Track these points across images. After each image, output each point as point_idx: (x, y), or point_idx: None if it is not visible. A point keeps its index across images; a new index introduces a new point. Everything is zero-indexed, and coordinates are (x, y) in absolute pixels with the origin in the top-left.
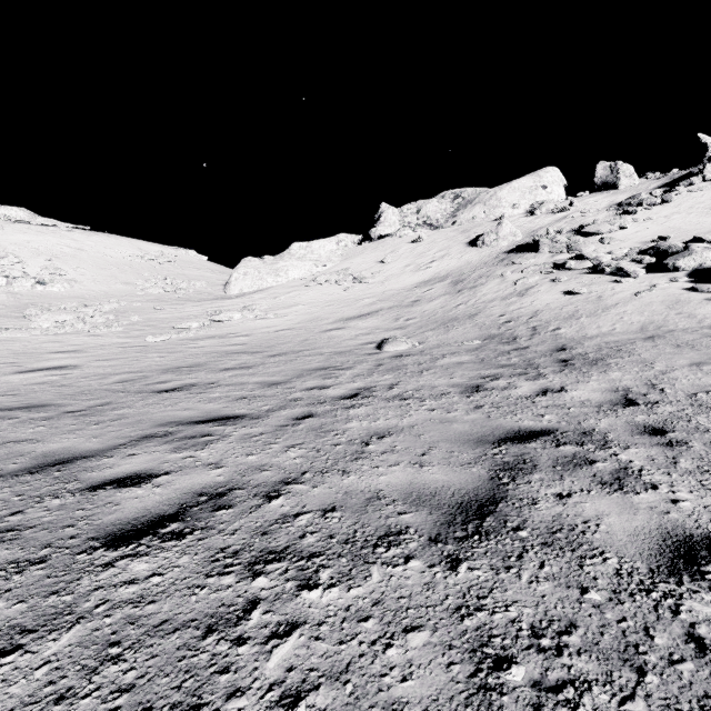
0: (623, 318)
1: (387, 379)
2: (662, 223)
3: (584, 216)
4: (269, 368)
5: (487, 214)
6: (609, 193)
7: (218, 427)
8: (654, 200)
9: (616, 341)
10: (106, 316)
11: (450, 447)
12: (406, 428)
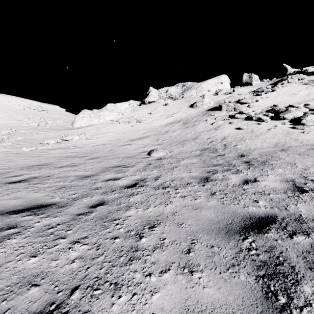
0: (266, 140)
1: (153, 173)
2: (273, 99)
3: (239, 95)
4: (87, 166)
5: (197, 94)
6: (248, 87)
7: (27, 216)
8: (269, 90)
9: (267, 152)
10: (2, 136)
11: (208, 239)
12: (169, 215)
